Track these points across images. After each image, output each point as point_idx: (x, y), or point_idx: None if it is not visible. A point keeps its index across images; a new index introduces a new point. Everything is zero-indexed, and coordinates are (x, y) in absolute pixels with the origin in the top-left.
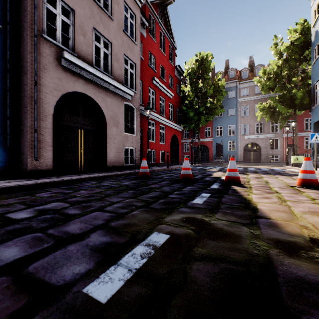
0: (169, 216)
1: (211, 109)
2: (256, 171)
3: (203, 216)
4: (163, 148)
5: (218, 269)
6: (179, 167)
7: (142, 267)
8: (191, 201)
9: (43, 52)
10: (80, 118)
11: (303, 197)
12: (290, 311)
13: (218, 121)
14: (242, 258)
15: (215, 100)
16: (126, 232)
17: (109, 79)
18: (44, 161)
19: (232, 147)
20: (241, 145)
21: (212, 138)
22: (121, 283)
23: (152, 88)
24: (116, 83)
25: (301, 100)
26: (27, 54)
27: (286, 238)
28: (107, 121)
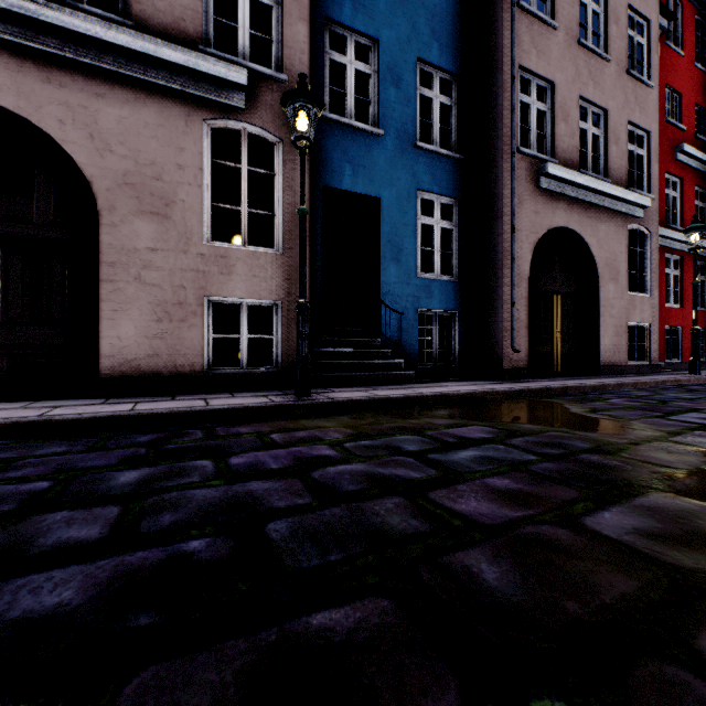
0: None
1: None
2: None
3: None
4: (701, 323)
5: None
6: None
7: None
8: None
9: (517, 176)
10: (555, 274)
11: None
12: None
13: None
14: None
15: None
16: None
17: (608, 187)
18: (518, 353)
19: None
20: None
21: None
22: None
23: (674, 174)
24: (619, 191)
25: None
26: (501, 187)
27: None
28: (599, 273)
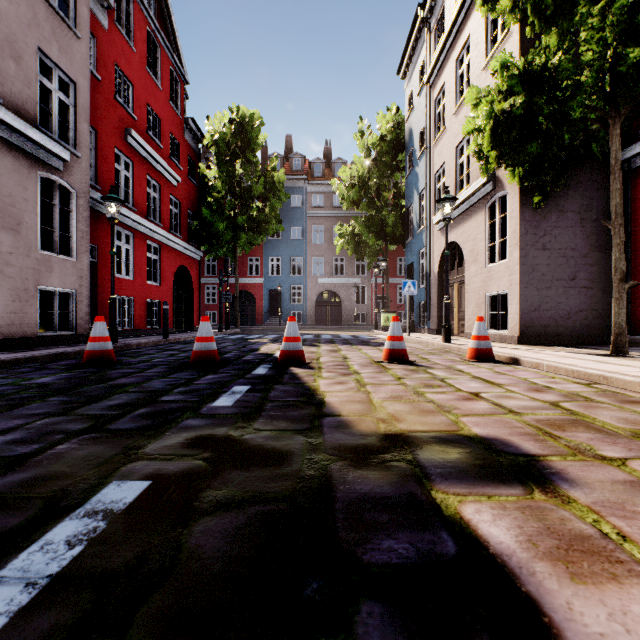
0: (156, 441)
1: (259, 222)
2: (334, 339)
3: (229, 428)
4: (154, 295)
5: (244, 519)
6: (192, 337)
7: (69, 568)
8: (210, 403)
9: None
10: None
11: (389, 377)
12: (344, 547)
13: (273, 247)
14: (289, 489)
15: (267, 206)
16: (29, 499)
17: None
18: None
19: (298, 298)
20: (313, 295)
21: (262, 279)
22: (0, 624)
23: (127, 155)
24: (14, 119)
25: (394, 229)
26: None
27: (357, 441)
28: None
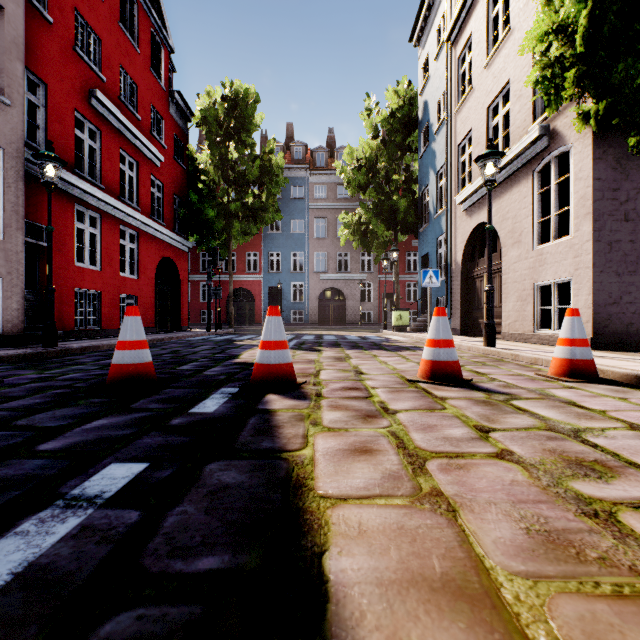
0: None
1: (255, 210)
2: (339, 341)
3: None
4: (130, 289)
5: None
6: (169, 338)
7: None
8: None
9: None
10: None
11: (457, 424)
12: None
13: (273, 241)
14: None
15: (263, 193)
16: None
17: None
18: None
19: (299, 296)
20: (315, 293)
21: (260, 276)
22: None
23: (91, 121)
24: None
25: (406, 215)
26: None
27: None
28: None
